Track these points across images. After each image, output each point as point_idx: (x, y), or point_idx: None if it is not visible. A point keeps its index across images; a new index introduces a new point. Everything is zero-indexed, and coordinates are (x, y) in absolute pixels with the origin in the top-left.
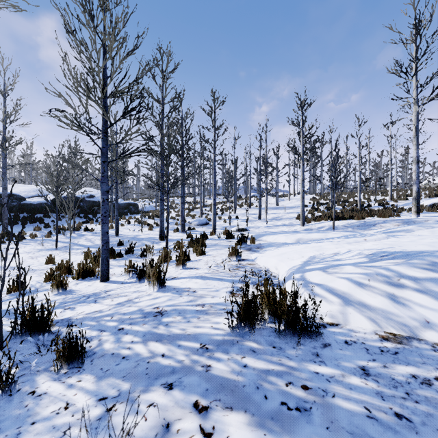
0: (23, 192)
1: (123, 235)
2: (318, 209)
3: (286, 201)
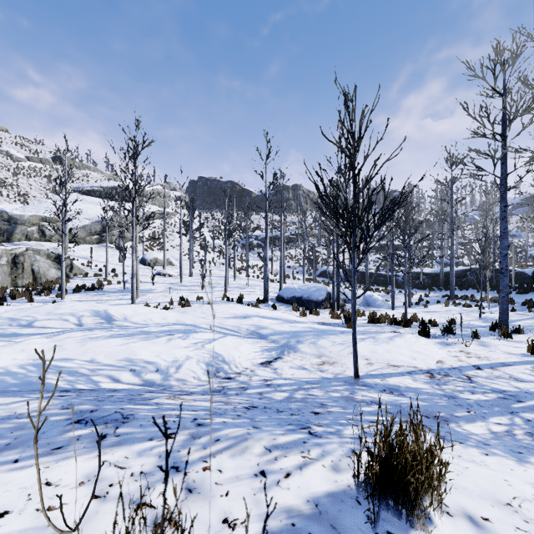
0: None
1: None
2: None
3: None
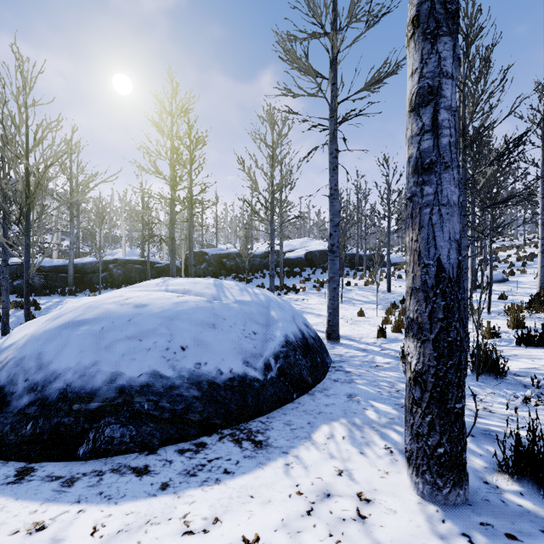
0: (278, 248)
1: (395, 292)
2: None
3: None
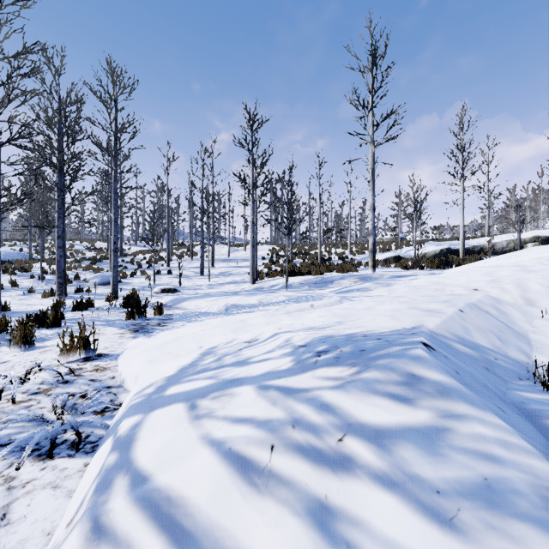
0: None
1: None
2: (276, 262)
3: (241, 252)
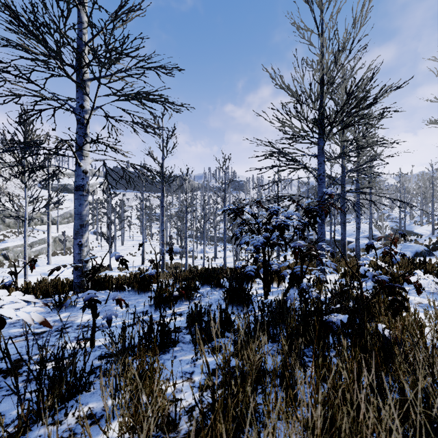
0: None
1: None
2: None
3: None
